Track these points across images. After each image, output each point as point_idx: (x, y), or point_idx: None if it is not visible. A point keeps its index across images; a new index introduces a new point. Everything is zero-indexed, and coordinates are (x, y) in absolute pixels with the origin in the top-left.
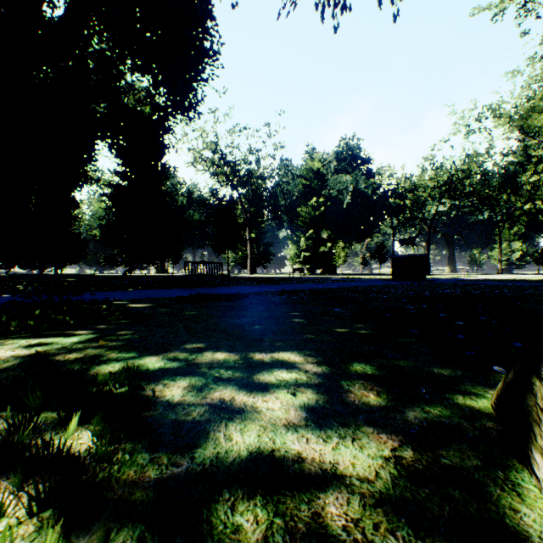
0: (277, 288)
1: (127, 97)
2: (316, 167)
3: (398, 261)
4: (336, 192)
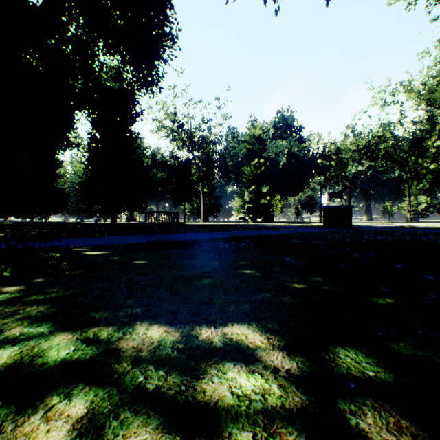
0: (225, 235)
1: (100, 74)
2: (257, 134)
3: (328, 211)
4: (274, 154)
